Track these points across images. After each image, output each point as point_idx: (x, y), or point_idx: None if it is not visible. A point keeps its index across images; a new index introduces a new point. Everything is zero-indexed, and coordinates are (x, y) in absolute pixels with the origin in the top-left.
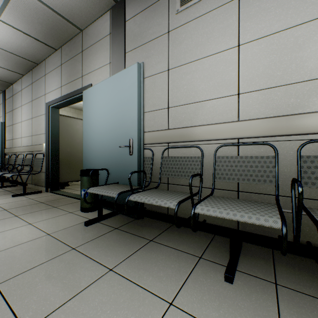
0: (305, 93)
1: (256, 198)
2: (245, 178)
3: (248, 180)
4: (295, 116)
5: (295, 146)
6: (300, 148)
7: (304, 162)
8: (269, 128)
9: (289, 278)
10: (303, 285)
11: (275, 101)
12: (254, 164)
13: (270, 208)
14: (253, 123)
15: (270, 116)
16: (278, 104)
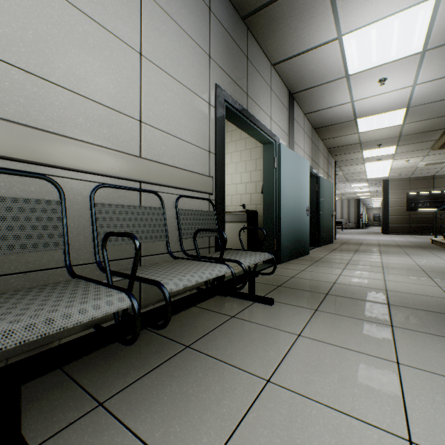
0: (96, 119)
1: (22, 281)
2: (3, 245)
3: (12, 248)
4: (88, 145)
5: (86, 190)
6: (95, 193)
7: (100, 212)
8: (50, 152)
9: (107, 381)
10: (124, 375)
11: (58, 108)
12: (23, 215)
13: (86, 286)
14: (18, 131)
15: (48, 130)
16: (62, 116)
